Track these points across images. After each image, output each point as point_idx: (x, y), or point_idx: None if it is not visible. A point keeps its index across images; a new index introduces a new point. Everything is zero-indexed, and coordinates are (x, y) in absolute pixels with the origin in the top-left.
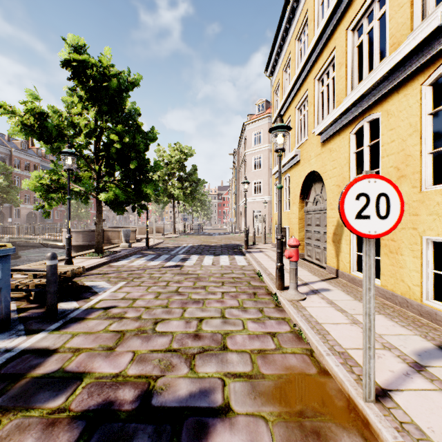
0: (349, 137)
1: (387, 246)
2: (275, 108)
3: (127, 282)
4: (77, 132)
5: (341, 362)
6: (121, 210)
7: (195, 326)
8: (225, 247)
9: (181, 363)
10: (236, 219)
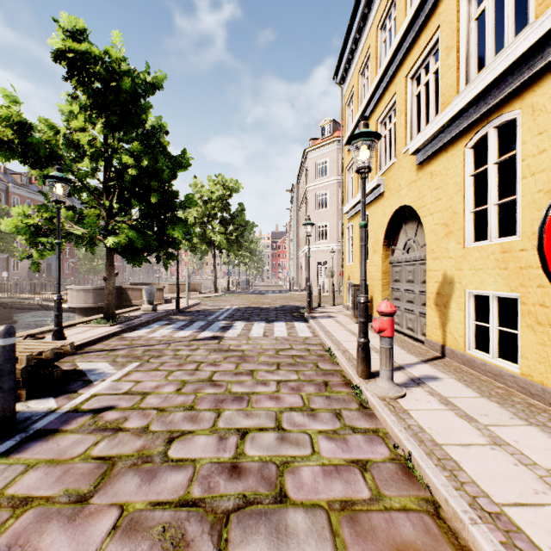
0: (462, 153)
1: (533, 315)
2: (348, 126)
3: (140, 364)
4: (80, 155)
5: (503, 542)
6: (139, 260)
7: (233, 447)
8: (281, 310)
9: (202, 536)
10: (295, 273)
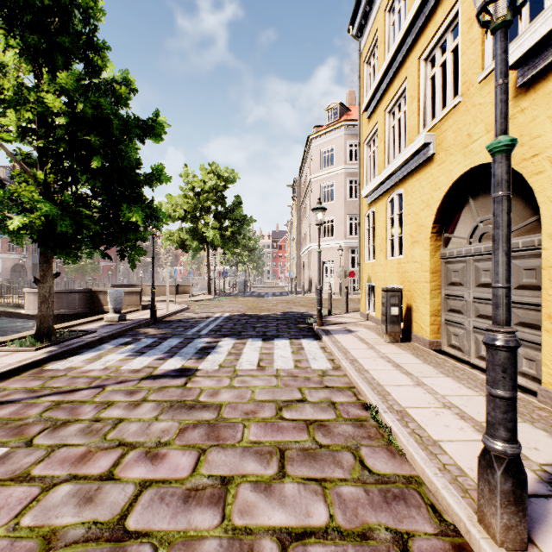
0: None
1: None
2: (367, 88)
3: (3, 455)
4: (7, 110)
5: None
6: (73, 253)
7: None
8: (283, 319)
9: None
10: (297, 273)
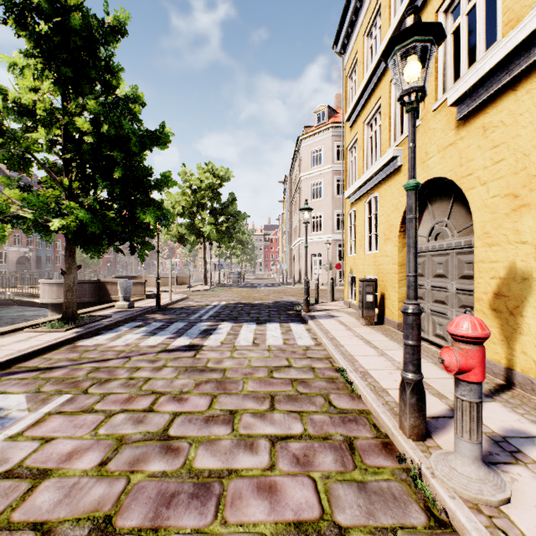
0: None
1: None
2: (349, 100)
3: (70, 398)
4: (36, 125)
5: None
6: (98, 249)
7: None
8: (274, 307)
9: None
10: (288, 265)
